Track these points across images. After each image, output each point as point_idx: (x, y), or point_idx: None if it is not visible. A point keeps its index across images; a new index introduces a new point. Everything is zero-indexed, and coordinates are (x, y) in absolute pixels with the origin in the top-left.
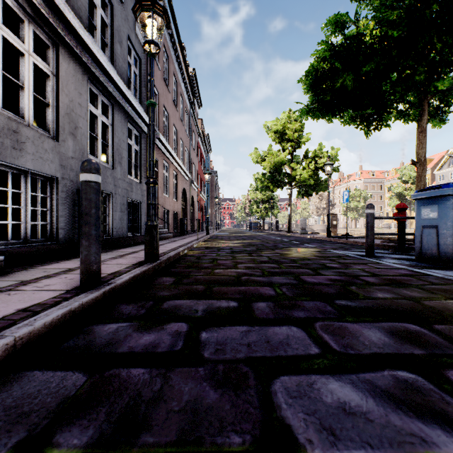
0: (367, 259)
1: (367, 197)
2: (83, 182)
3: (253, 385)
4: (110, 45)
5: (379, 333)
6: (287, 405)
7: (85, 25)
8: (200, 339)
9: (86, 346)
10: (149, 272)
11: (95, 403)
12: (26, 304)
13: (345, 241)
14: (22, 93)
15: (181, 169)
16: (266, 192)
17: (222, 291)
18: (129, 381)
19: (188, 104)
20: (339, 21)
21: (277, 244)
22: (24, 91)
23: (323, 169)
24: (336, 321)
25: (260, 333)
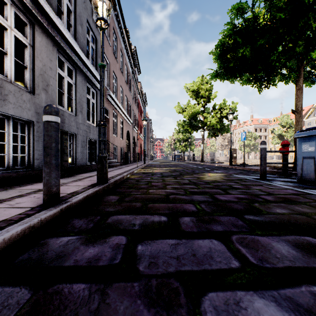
0: (261, 181)
1: (257, 137)
2: (45, 122)
3: (183, 303)
4: (74, 26)
5: (286, 245)
6: None
7: (55, 10)
8: (136, 252)
9: (38, 259)
10: (100, 191)
11: None
12: None
13: (242, 168)
14: (5, 58)
15: (126, 117)
16: (186, 134)
17: (155, 208)
18: (69, 299)
19: (131, 71)
20: (240, 8)
21: (194, 170)
22: (7, 56)
23: (226, 117)
24: (248, 234)
25: (187, 245)
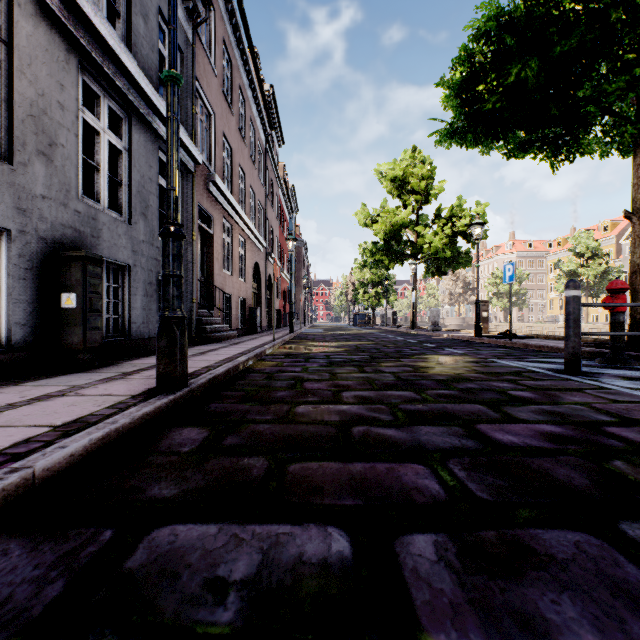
0: (573, 379)
1: (523, 277)
2: None
3: None
4: (126, 17)
5: None
6: None
7: None
8: None
9: None
10: (159, 414)
11: None
12: None
13: (507, 342)
14: None
15: (252, 233)
16: (378, 271)
17: (309, 482)
18: None
19: (263, 137)
20: None
21: (400, 348)
22: None
23: (464, 235)
24: None
25: None
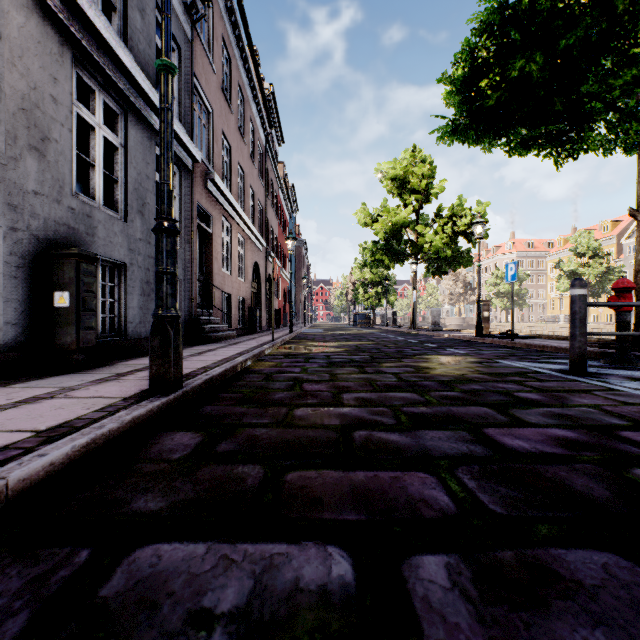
0: (579, 380)
1: (524, 277)
2: None
3: None
4: (122, 11)
5: None
6: None
7: None
8: None
9: None
10: (151, 418)
11: None
12: None
13: (509, 342)
14: None
15: (251, 233)
16: (378, 270)
17: (308, 493)
18: None
19: (263, 136)
20: None
21: (401, 348)
22: None
23: (465, 234)
24: None
25: None
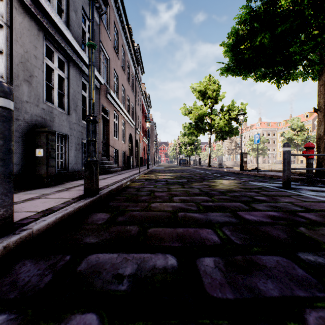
0: (286, 191)
1: (265, 141)
2: None
3: None
4: (66, 12)
5: None
6: None
7: None
8: None
9: None
10: (86, 207)
11: None
12: None
13: (256, 173)
14: None
15: (128, 119)
16: (191, 137)
17: (158, 236)
18: None
19: (134, 70)
20: None
21: (202, 176)
22: None
23: (235, 119)
24: None
25: None
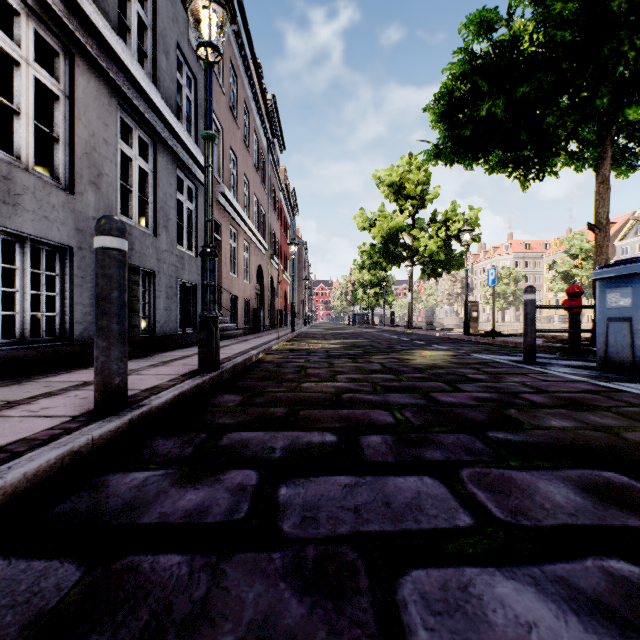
0: (526, 367)
1: (520, 278)
2: (98, 250)
3: (365, 588)
4: (152, 56)
5: (564, 487)
6: (427, 631)
7: (114, 24)
8: (277, 499)
9: (91, 512)
10: (205, 386)
11: (89, 627)
12: (4, 439)
13: (490, 340)
14: (17, 122)
15: (255, 238)
16: (376, 272)
17: (313, 418)
18: (154, 581)
19: (265, 145)
20: (484, 20)
21: (392, 345)
22: (20, 119)
23: (458, 238)
24: (493, 467)
25: (374, 487)
